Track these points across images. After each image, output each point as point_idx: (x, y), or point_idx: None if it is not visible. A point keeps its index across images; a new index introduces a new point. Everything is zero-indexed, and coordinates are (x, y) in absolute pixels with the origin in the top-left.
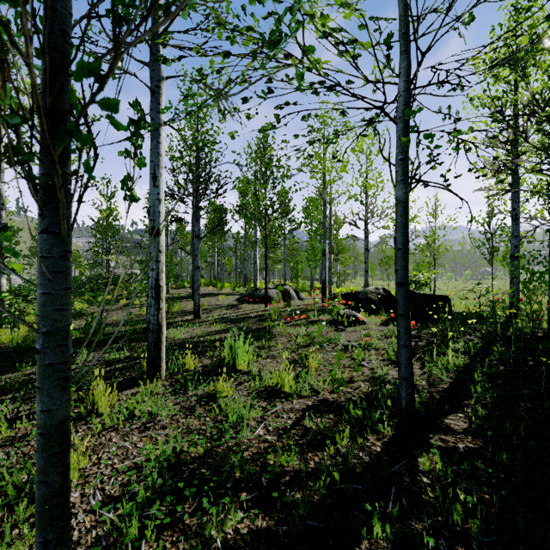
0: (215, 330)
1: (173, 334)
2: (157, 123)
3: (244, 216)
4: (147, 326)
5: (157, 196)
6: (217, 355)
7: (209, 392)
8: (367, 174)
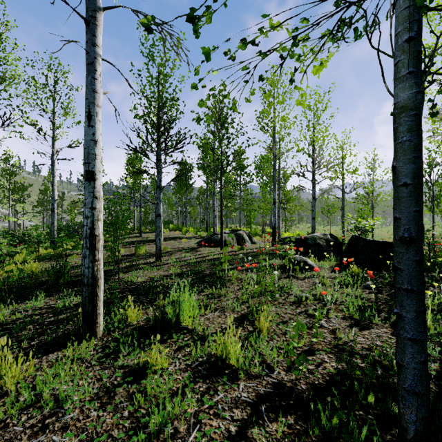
0: (171, 274)
1: (131, 278)
2: (92, 56)
3: (201, 168)
4: (81, 279)
5: (92, 136)
6: (160, 309)
7: (139, 363)
8: (315, 127)
